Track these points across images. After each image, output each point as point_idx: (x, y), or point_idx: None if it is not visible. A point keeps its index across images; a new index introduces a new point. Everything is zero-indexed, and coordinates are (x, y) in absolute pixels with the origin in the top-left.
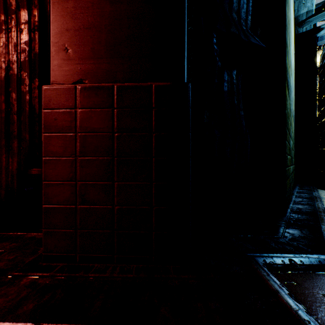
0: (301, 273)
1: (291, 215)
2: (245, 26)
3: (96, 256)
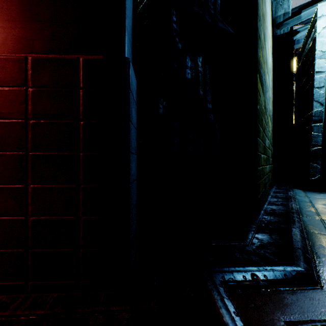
0: (264, 291)
1: (263, 217)
2: (213, 10)
3: (3, 284)
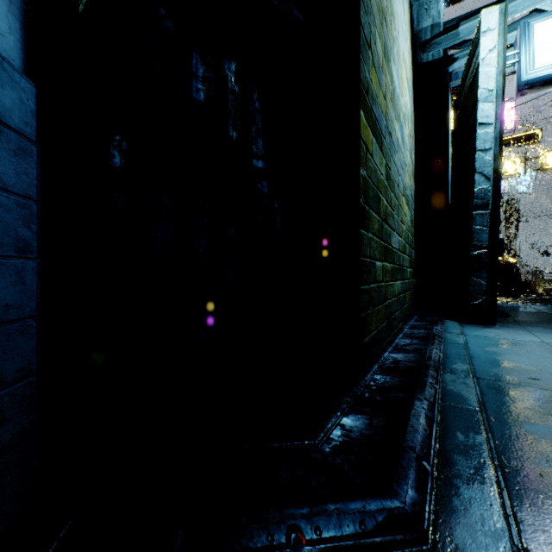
0: None
1: (373, 378)
2: None
3: None
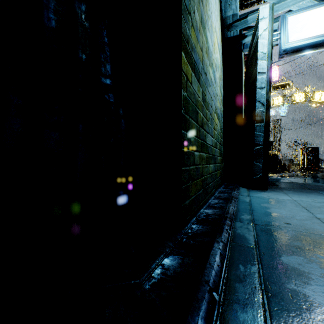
0: None
1: (191, 227)
2: None
3: None
